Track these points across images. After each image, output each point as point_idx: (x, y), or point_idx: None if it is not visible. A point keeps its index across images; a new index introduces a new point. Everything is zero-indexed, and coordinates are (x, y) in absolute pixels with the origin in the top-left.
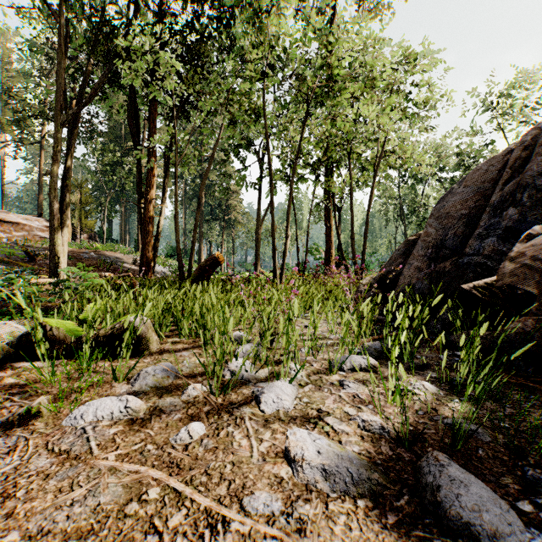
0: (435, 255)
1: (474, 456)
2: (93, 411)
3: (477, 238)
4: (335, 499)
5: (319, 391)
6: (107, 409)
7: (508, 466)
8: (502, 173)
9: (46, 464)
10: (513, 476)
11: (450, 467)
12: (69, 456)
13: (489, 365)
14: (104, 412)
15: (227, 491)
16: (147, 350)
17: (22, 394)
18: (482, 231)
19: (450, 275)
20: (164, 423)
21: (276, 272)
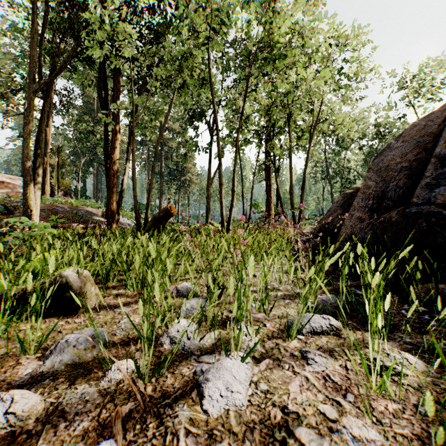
0: (377, 206)
1: None
2: None
3: (424, 188)
4: None
5: (279, 368)
6: None
7: None
8: (442, 127)
9: None
10: None
11: None
12: None
13: None
14: None
15: None
16: (82, 307)
17: None
18: (429, 181)
19: (397, 225)
20: (57, 444)
21: (224, 223)
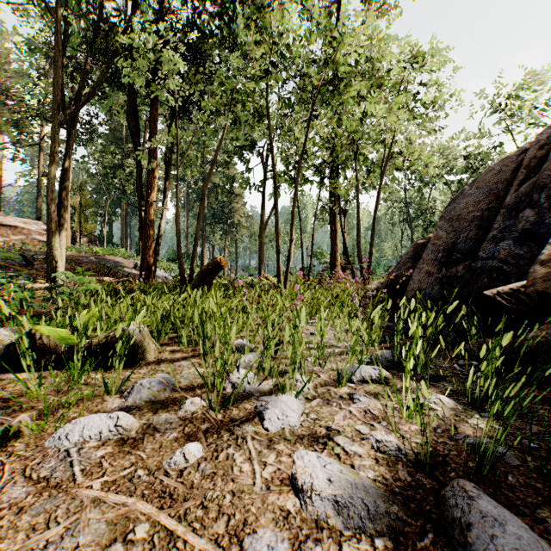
0: (446, 259)
1: (503, 484)
2: (79, 430)
3: (491, 241)
4: (350, 537)
5: (328, 406)
6: (95, 428)
7: (543, 495)
8: (516, 173)
9: (21, 494)
10: (550, 508)
11: (481, 499)
12: (48, 485)
13: (521, 381)
14: (92, 432)
15: (226, 528)
16: (144, 359)
17: (5, 409)
18: (496, 234)
19: (462, 280)
20: (158, 444)
21: (280, 276)
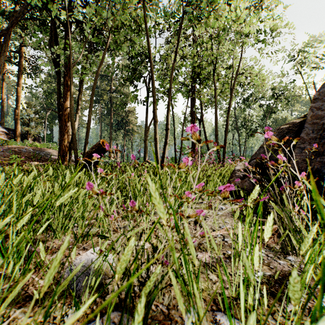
0: None
1: None
2: None
3: None
4: None
5: None
6: None
7: None
8: None
9: None
10: None
11: None
12: None
13: None
14: None
15: None
16: None
17: None
18: None
19: None
20: None
21: (158, 159)
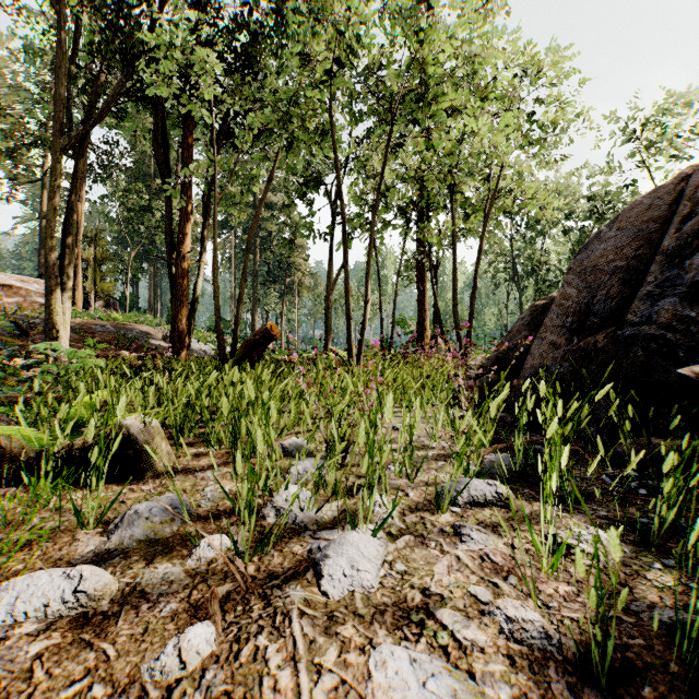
0: (579, 325)
1: None
2: (10, 602)
3: (644, 299)
4: None
5: (422, 547)
6: (37, 598)
7: None
8: (674, 208)
9: None
10: None
11: None
12: None
13: None
14: (31, 605)
15: None
16: (150, 469)
17: None
18: (652, 289)
19: (605, 354)
20: (141, 626)
21: (352, 350)
